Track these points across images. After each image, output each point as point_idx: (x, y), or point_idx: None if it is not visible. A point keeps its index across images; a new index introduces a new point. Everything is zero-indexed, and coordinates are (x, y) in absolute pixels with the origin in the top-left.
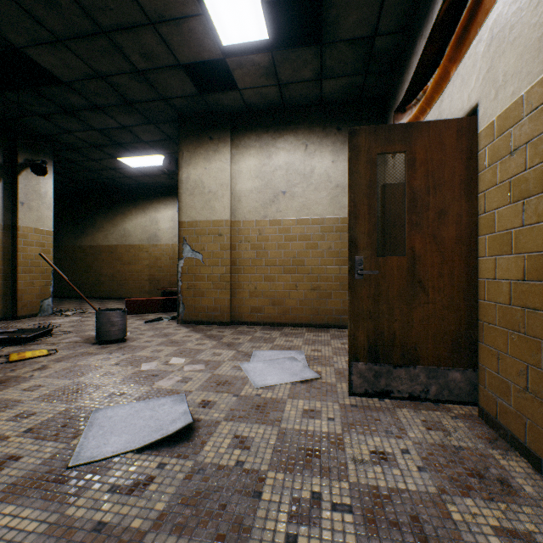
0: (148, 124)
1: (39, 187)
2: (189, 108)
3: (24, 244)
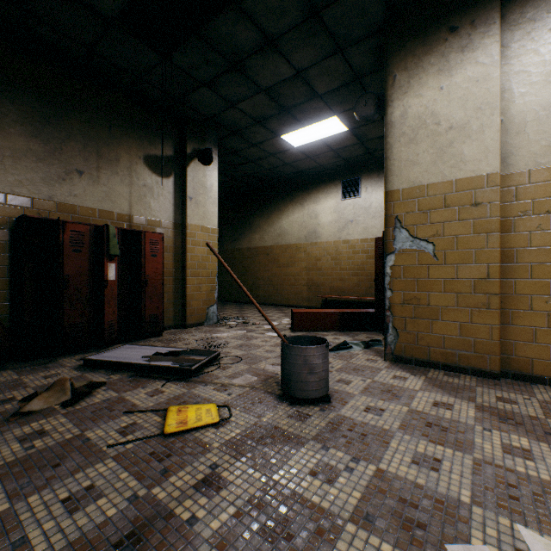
0: (332, 55)
1: (205, 179)
2: None
3: (191, 244)
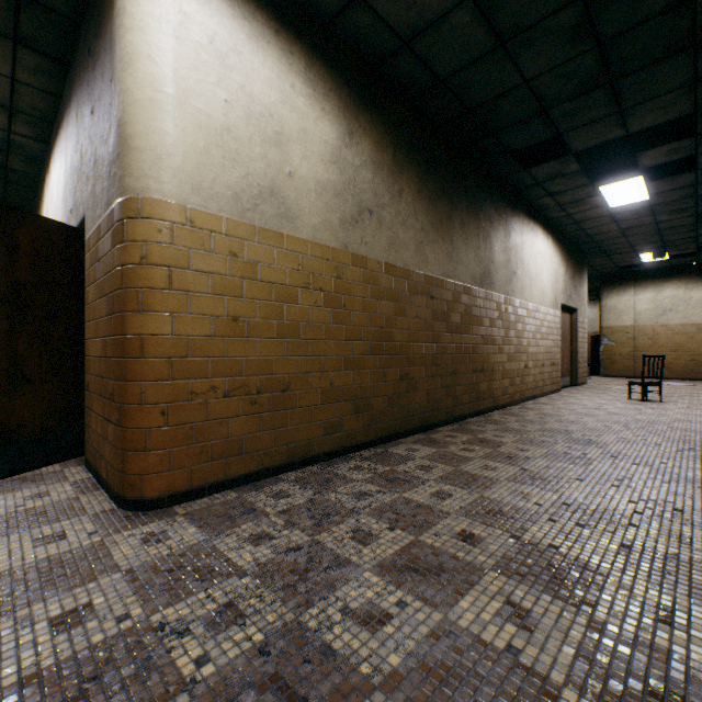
0: None
1: None
2: (609, 273)
3: None
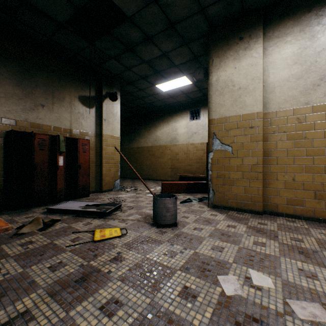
0: (182, 46)
1: (113, 109)
2: (221, 14)
3: (105, 145)
